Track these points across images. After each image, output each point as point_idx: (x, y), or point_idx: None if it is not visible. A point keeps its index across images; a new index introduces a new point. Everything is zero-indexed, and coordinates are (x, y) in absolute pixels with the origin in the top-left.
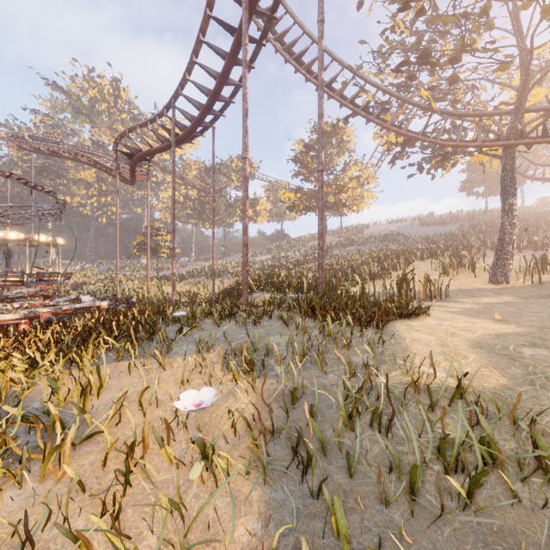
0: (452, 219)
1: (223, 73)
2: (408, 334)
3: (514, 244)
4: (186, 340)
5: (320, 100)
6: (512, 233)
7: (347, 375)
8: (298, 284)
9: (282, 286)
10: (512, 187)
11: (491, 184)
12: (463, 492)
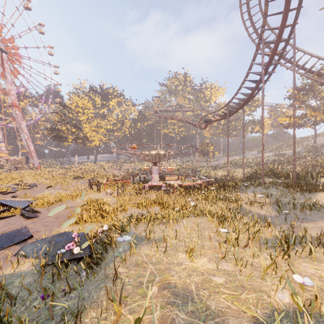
0: None
1: (250, 95)
2: (320, 195)
3: None
4: (248, 191)
5: (294, 112)
6: None
7: (290, 199)
8: (287, 175)
9: (278, 176)
10: None
11: None
12: (300, 208)
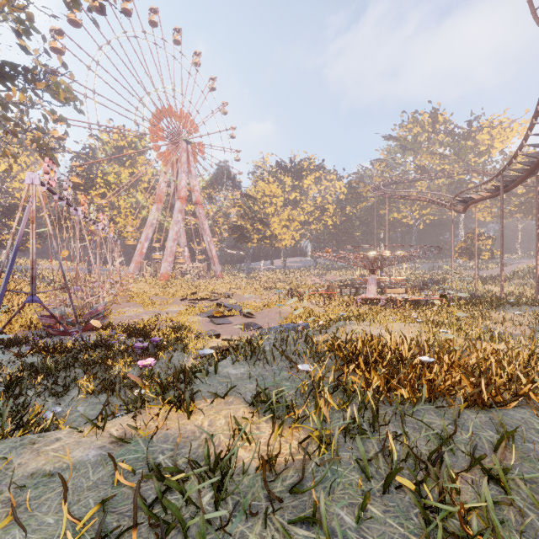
0: None
1: None
2: None
3: None
4: (514, 310)
5: None
6: None
7: None
8: None
9: None
10: None
11: None
12: None
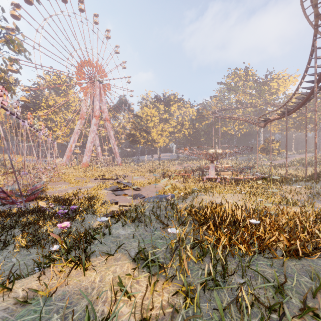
0: None
1: (309, 94)
2: None
3: None
4: (295, 184)
5: None
6: None
7: None
8: None
9: None
10: None
11: None
12: None
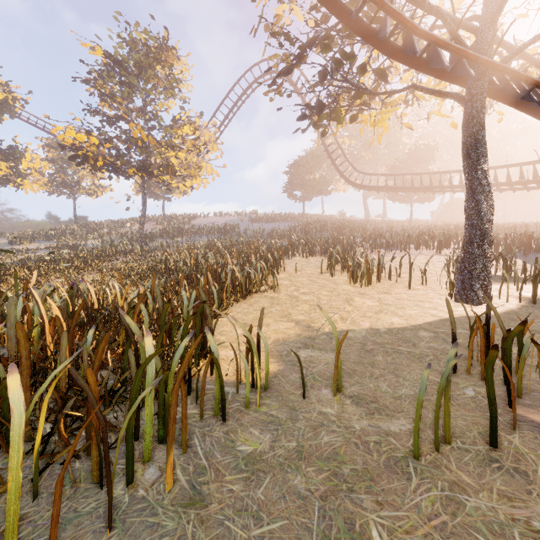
0: (278, 218)
1: None
2: None
3: (492, 236)
4: None
5: None
6: (491, 217)
7: None
8: None
9: None
10: (485, 144)
11: (308, 189)
12: None
